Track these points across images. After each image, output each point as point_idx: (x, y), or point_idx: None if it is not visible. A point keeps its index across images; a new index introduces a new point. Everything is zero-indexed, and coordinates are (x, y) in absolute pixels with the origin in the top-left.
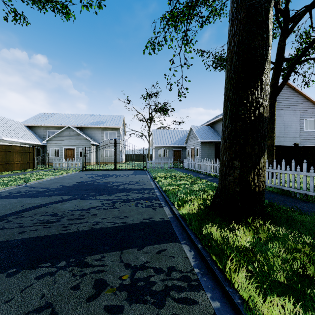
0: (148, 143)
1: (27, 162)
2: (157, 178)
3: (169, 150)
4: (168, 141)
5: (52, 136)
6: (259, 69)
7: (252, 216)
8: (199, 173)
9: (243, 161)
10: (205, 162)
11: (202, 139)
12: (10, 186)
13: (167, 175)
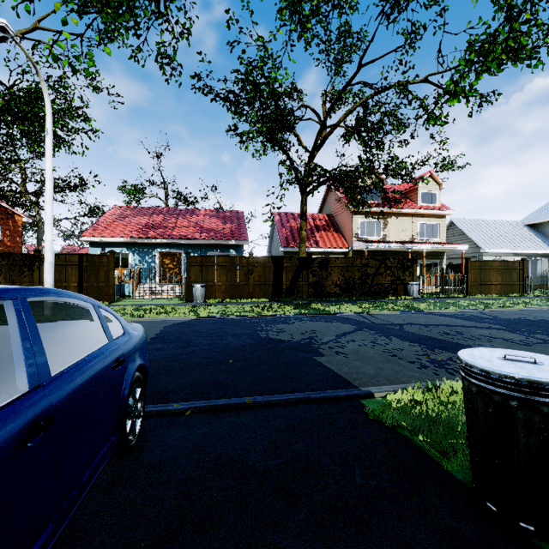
0: None
1: (512, 284)
2: None
3: None
4: None
5: None
6: None
7: None
8: None
9: None
10: None
11: None
12: (462, 309)
13: None
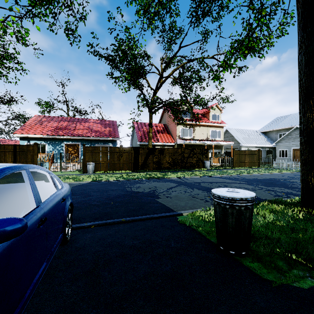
0: None
1: (254, 162)
2: None
3: None
4: None
5: (280, 138)
6: (307, 97)
7: (304, 207)
8: None
9: (302, 165)
10: None
11: None
12: (230, 174)
13: None
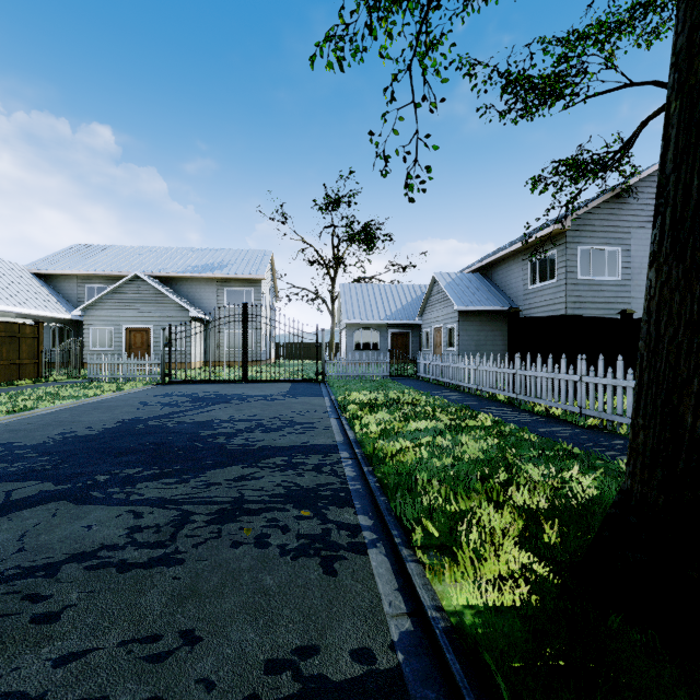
0: (331, 317)
1: (20, 363)
2: (349, 410)
3: (380, 334)
4: (378, 310)
5: (95, 297)
6: None
7: None
8: (461, 394)
9: None
10: (478, 362)
11: (463, 304)
12: None
13: (377, 398)
